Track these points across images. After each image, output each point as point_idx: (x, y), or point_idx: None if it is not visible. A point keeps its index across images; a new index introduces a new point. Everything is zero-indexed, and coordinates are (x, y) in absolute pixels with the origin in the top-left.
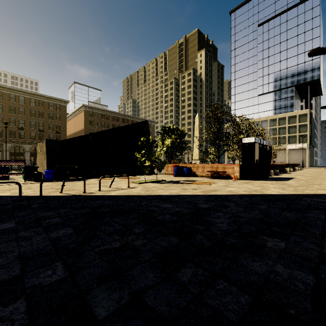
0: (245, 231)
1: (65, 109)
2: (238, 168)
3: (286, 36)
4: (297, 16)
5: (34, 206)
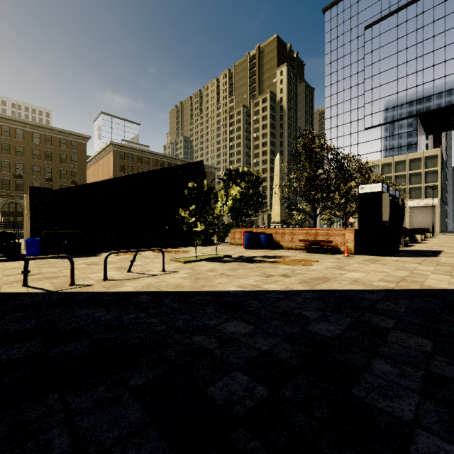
0: None
1: (84, 149)
2: (353, 236)
3: (405, 43)
4: (422, 13)
5: None
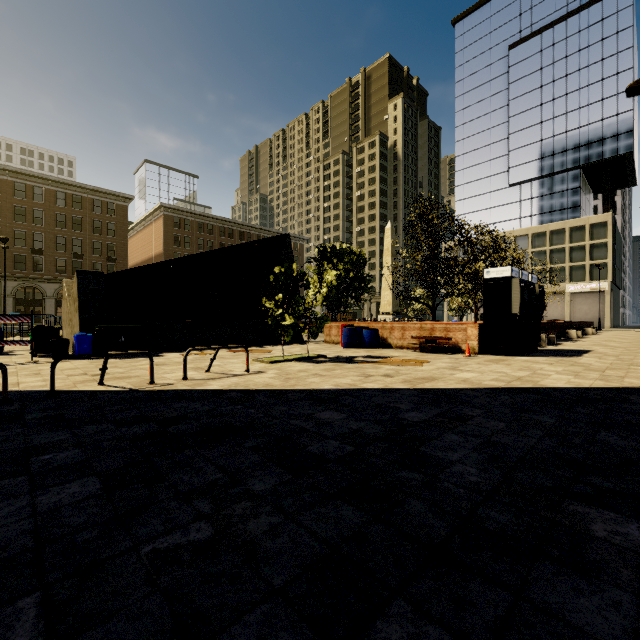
0: (526, 486)
1: (125, 213)
2: (476, 331)
3: (564, 69)
4: (587, 28)
5: (31, 416)
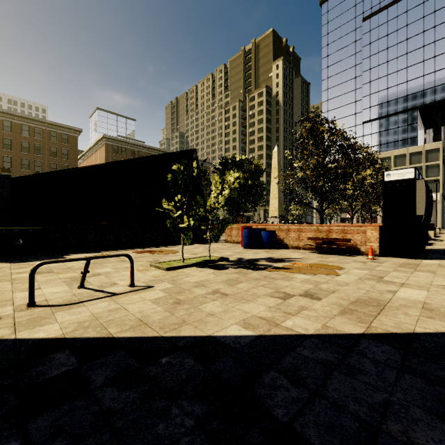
0: None
1: (76, 142)
2: (377, 233)
3: (405, 34)
4: (422, 3)
5: None
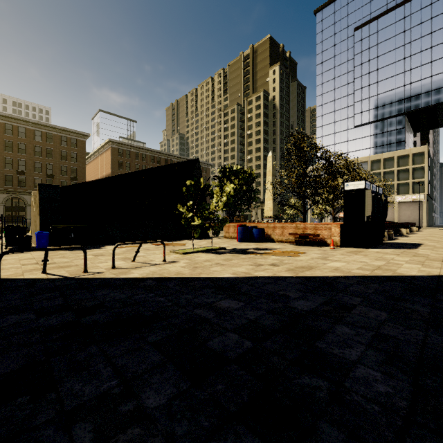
0: None
1: (84, 146)
2: (338, 230)
3: (394, 44)
4: (409, 15)
5: None
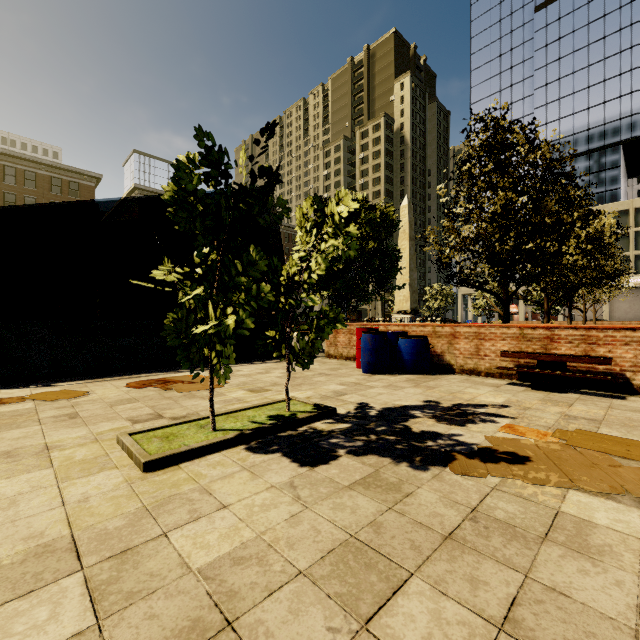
0: None
1: (92, 195)
2: None
3: (602, 30)
4: None
5: None
